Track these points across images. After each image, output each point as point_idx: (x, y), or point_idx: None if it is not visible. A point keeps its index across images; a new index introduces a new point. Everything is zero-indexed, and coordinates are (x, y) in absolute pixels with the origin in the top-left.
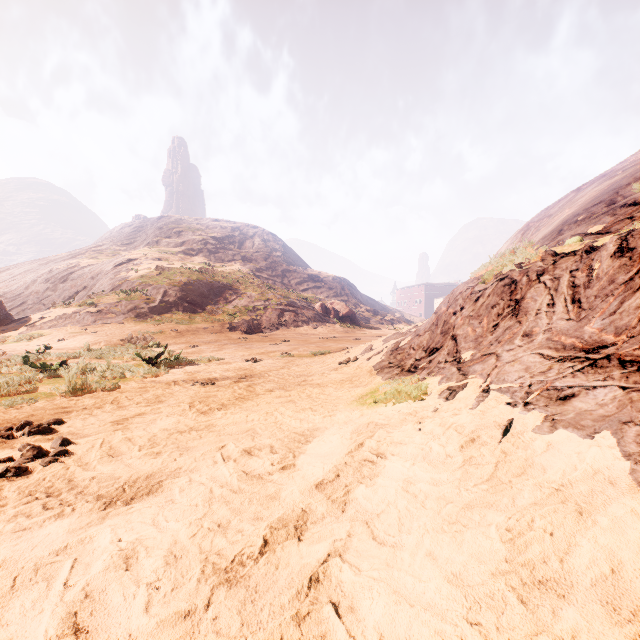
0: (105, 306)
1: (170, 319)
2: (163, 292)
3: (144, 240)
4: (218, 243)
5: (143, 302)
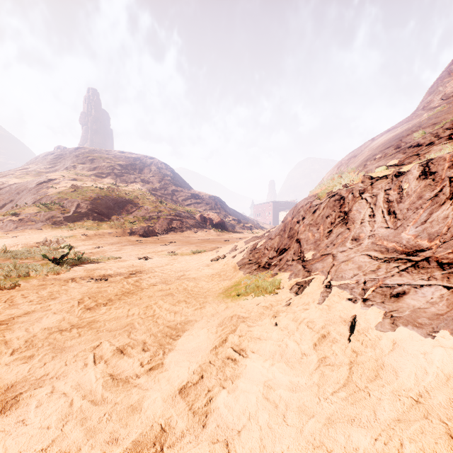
0: (26, 215)
1: (81, 226)
2: (76, 205)
3: (63, 165)
4: (123, 169)
5: (59, 212)
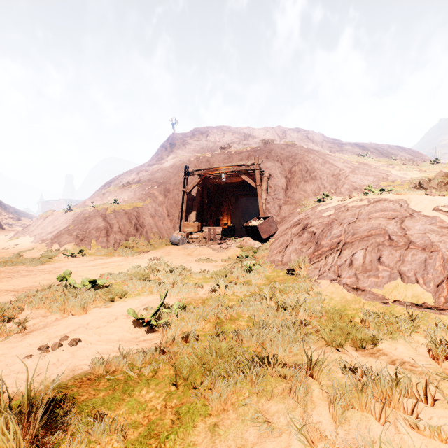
0: None
1: None
2: None
3: None
4: None
5: None
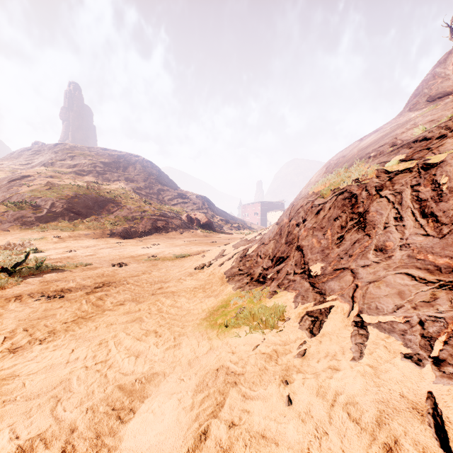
0: None
1: (55, 227)
2: (51, 204)
3: (41, 161)
4: (106, 167)
5: (30, 212)
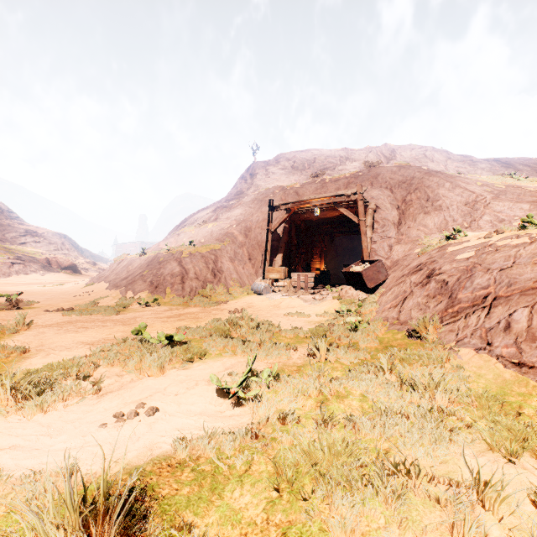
0: None
1: None
2: None
3: None
4: None
5: None
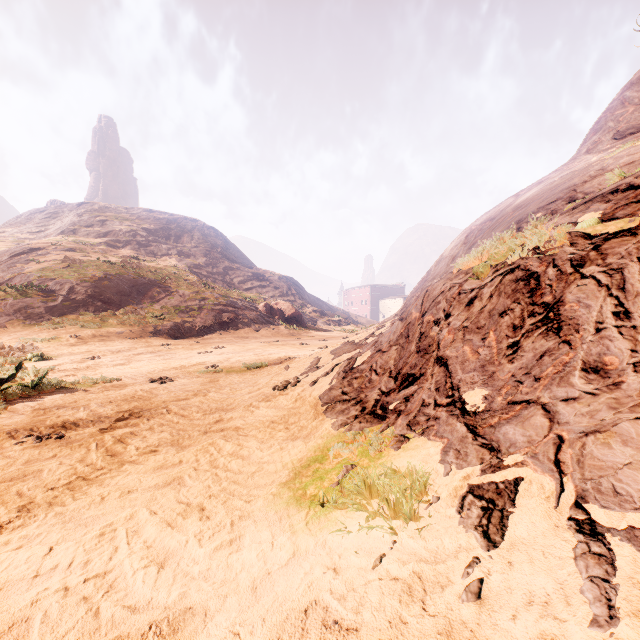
0: None
1: (74, 321)
2: (68, 288)
3: (58, 228)
4: (150, 235)
5: (39, 300)
